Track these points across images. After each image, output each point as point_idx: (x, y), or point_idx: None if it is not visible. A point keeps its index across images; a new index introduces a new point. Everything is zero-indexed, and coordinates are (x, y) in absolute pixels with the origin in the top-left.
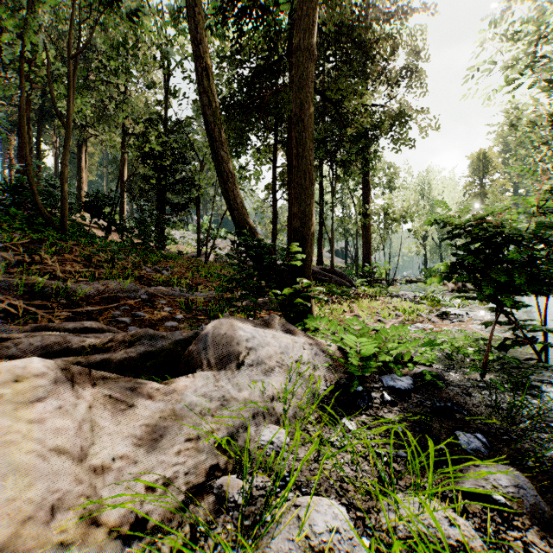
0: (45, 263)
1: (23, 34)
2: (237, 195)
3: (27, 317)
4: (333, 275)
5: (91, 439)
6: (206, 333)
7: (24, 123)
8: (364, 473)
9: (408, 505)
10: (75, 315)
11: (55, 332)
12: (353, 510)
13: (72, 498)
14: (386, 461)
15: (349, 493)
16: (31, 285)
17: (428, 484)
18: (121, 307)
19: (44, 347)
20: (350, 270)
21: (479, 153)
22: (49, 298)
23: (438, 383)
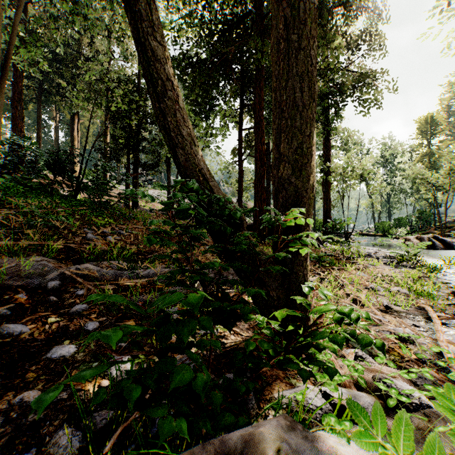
0: None
1: None
2: (182, 122)
3: None
4: None
5: None
6: None
7: None
8: None
9: None
10: None
11: None
12: None
13: None
14: None
15: None
16: None
17: None
18: None
19: None
20: None
21: (427, 116)
22: None
23: None
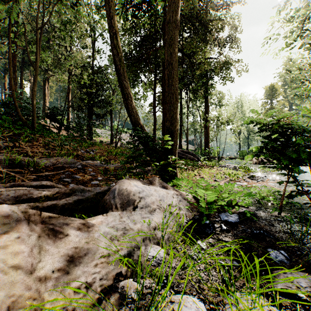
0: (22, 147)
1: (10, 15)
2: (133, 107)
3: (9, 178)
4: (188, 154)
5: (38, 258)
6: (114, 188)
7: (10, 66)
8: (213, 277)
9: (244, 301)
10: (38, 177)
11: (24, 187)
12: (208, 303)
13: (23, 300)
14: (227, 270)
15: (205, 292)
16: (13, 160)
17: (256, 287)
18: (66, 172)
19: (16, 197)
20: (197, 151)
21: (270, 85)
22: (23, 167)
23: (253, 218)
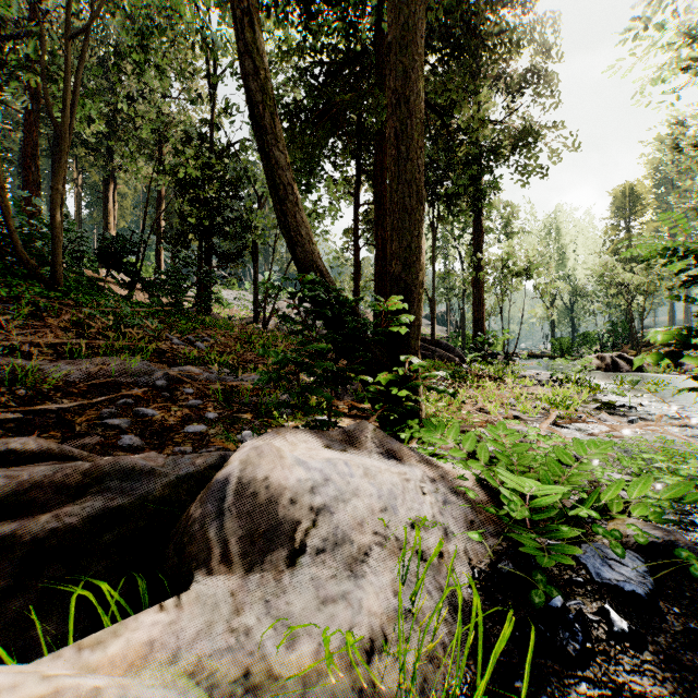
0: (9, 332)
1: None
2: (301, 222)
3: None
4: (436, 347)
5: None
6: (224, 478)
7: None
8: None
9: None
10: (36, 416)
11: None
12: None
13: None
14: None
15: None
16: None
17: None
18: (120, 399)
19: None
20: (454, 340)
21: (625, 187)
22: (1, 387)
23: None
